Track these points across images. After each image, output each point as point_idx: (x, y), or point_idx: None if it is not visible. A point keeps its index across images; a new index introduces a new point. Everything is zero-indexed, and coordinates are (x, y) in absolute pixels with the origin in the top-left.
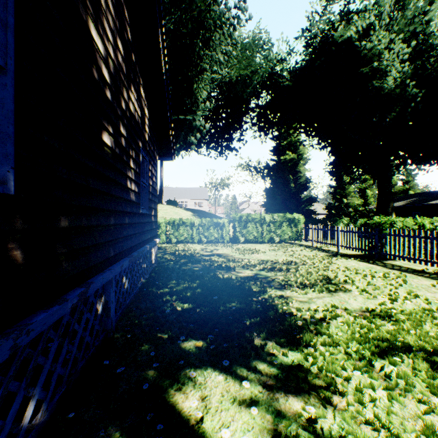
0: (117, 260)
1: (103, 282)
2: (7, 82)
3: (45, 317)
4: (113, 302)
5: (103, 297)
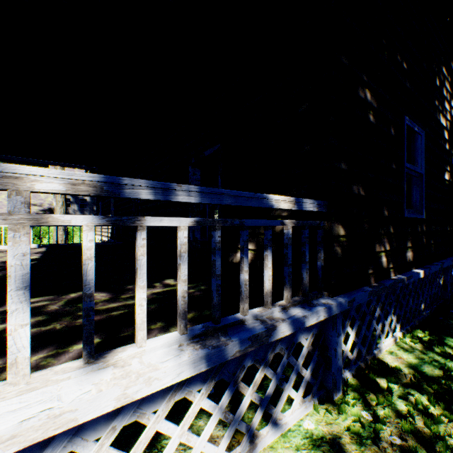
0: (450, 255)
1: (447, 264)
2: (422, 178)
3: (433, 267)
4: (448, 282)
5: (441, 277)
